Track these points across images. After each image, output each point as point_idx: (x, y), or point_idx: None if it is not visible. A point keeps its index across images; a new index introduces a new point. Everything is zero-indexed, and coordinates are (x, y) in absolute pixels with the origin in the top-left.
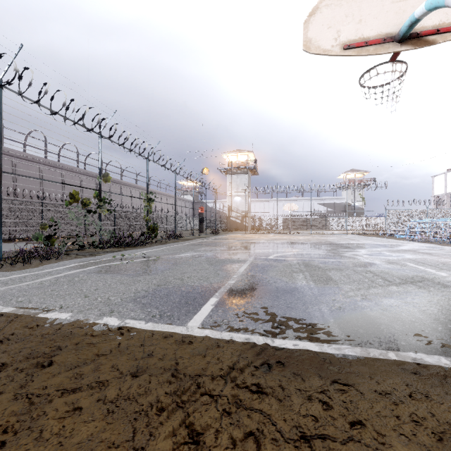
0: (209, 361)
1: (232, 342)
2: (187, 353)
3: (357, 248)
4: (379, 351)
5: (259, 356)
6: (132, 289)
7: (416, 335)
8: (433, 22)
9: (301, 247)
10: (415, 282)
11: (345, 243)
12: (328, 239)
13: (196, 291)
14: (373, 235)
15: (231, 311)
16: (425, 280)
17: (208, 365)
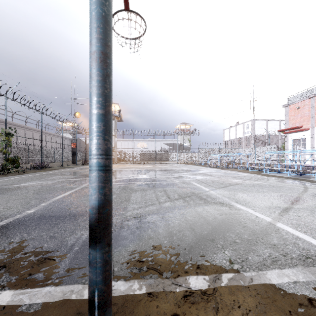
0: None
1: None
2: None
3: (174, 173)
4: (81, 287)
5: None
6: None
7: (140, 254)
8: None
9: (138, 173)
10: (185, 197)
11: (170, 169)
12: (162, 167)
13: None
14: (192, 163)
15: None
16: (193, 195)
17: None
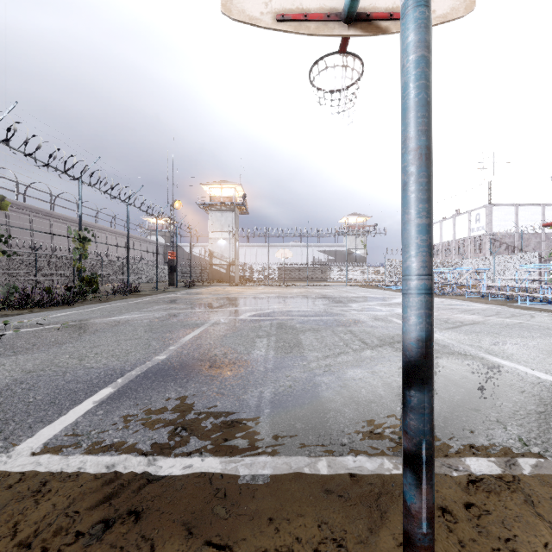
0: None
1: (73, 479)
2: None
3: (349, 302)
4: (308, 460)
5: (106, 504)
6: None
7: (368, 423)
8: (386, 4)
9: (287, 303)
10: (393, 343)
11: (339, 296)
12: (323, 292)
13: (88, 378)
14: (372, 286)
15: (121, 410)
16: None
17: None
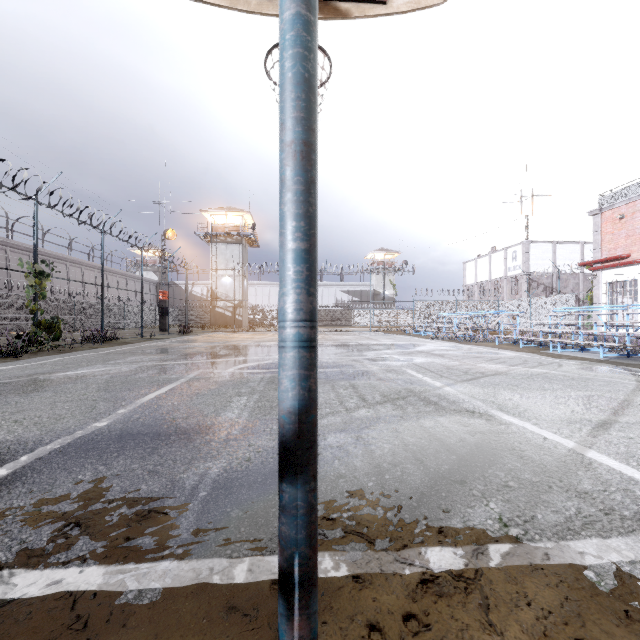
0: None
1: None
2: None
3: (366, 350)
4: (227, 562)
5: None
6: None
7: (325, 505)
8: None
9: None
10: (397, 400)
11: (358, 344)
12: (341, 338)
13: None
14: (399, 332)
15: (1, 501)
16: (411, 394)
17: None
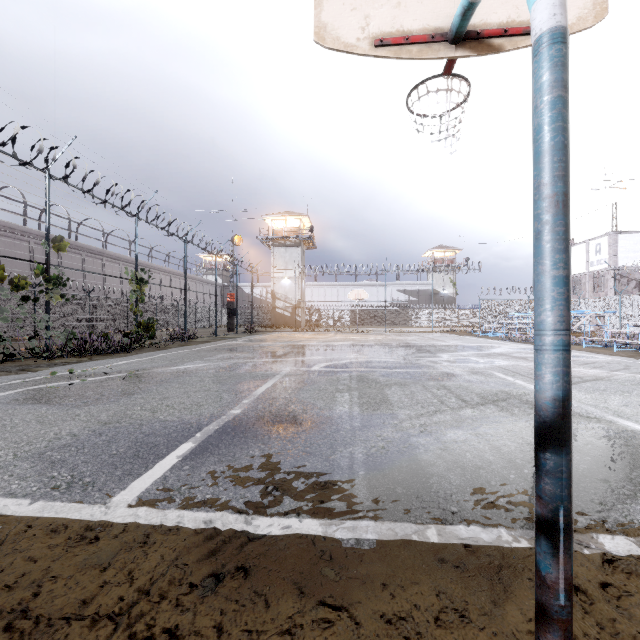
0: (108, 581)
1: (175, 532)
2: (72, 566)
3: (438, 352)
4: (415, 527)
5: (211, 559)
6: (48, 434)
7: (477, 491)
8: (500, 19)
9: (365, 352)
10: (497, 402)
11: (426, 345)
12: (405, 339)
13: (166, 431)
14: (464, 333)
15: (206, 466)
16: (511, 397)
17: (101, 590)
